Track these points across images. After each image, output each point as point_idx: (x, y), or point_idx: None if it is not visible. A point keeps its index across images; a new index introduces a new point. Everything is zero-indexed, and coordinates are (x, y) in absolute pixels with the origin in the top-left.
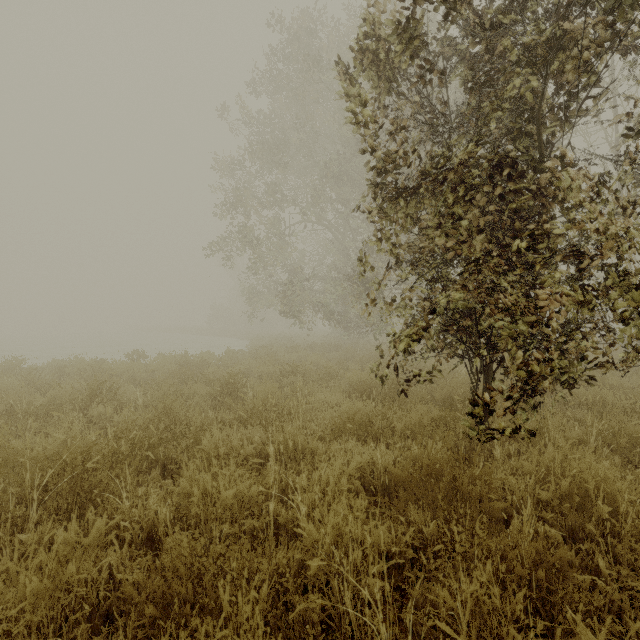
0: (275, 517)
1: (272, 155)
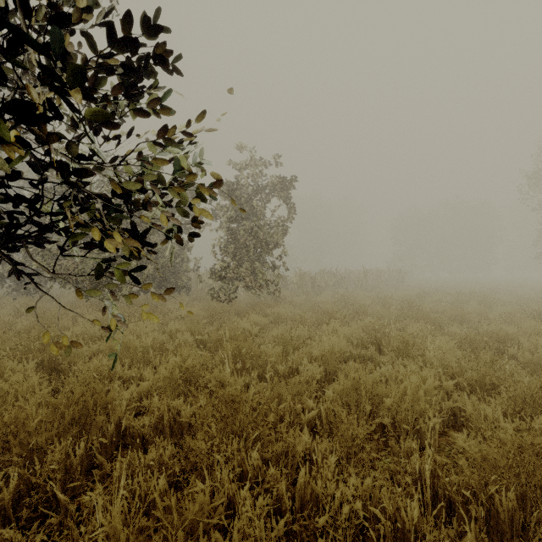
0: None
1: None
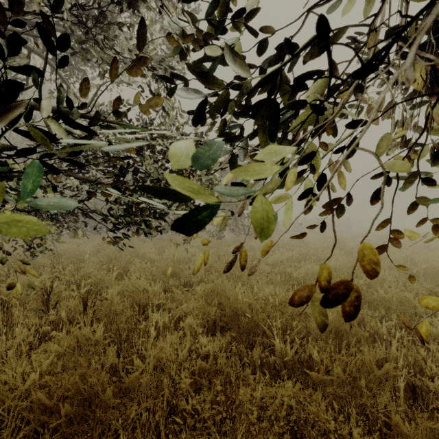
0: None
1: None
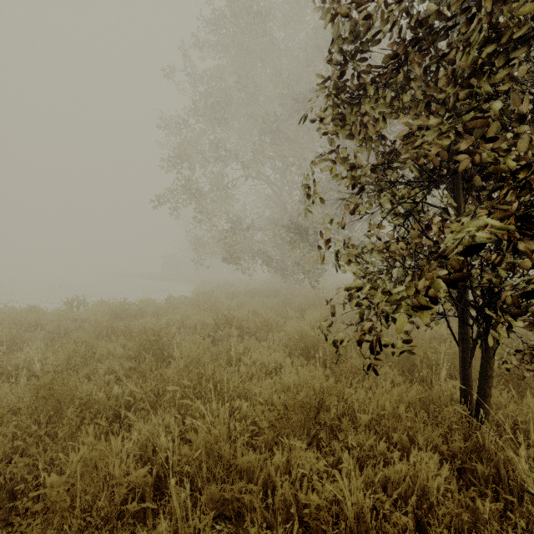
0: None
1: (214, 113)
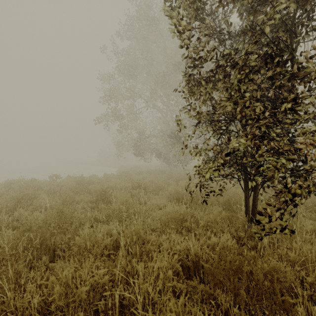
0: (120, 300)
1: (129, 72)
